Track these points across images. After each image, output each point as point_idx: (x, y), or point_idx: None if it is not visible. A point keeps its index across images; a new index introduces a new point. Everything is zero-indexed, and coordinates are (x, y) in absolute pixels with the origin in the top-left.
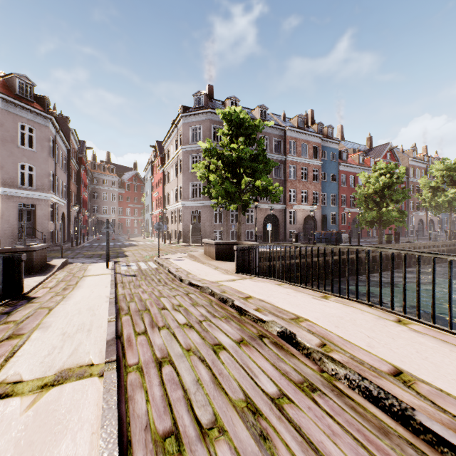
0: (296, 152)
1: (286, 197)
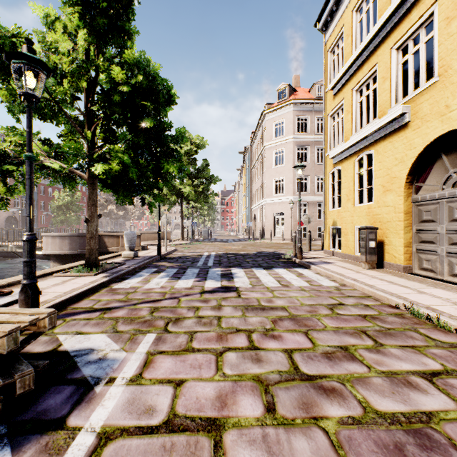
0: None
1: None
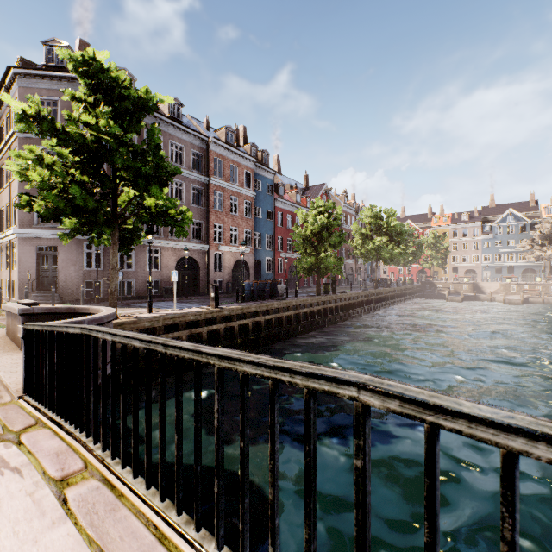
0: (223, 174)
1: (209, 234)
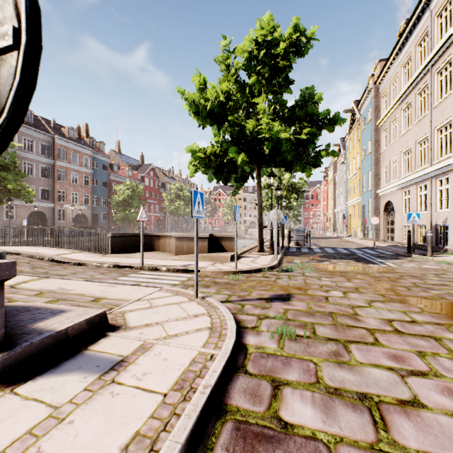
0: (66, 158)
1: (55, 197)
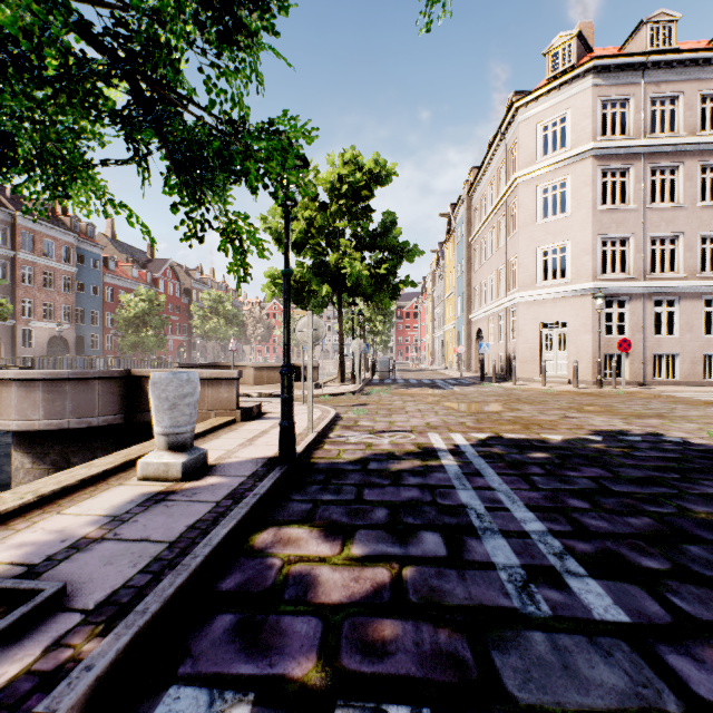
0: (34, 249)
1: (16, 309)
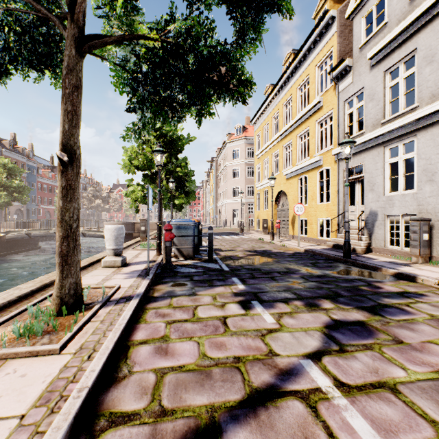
0: None
1: None
